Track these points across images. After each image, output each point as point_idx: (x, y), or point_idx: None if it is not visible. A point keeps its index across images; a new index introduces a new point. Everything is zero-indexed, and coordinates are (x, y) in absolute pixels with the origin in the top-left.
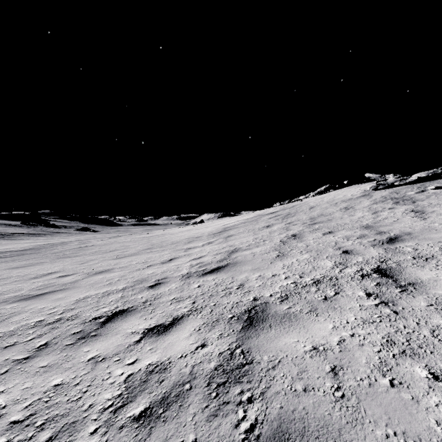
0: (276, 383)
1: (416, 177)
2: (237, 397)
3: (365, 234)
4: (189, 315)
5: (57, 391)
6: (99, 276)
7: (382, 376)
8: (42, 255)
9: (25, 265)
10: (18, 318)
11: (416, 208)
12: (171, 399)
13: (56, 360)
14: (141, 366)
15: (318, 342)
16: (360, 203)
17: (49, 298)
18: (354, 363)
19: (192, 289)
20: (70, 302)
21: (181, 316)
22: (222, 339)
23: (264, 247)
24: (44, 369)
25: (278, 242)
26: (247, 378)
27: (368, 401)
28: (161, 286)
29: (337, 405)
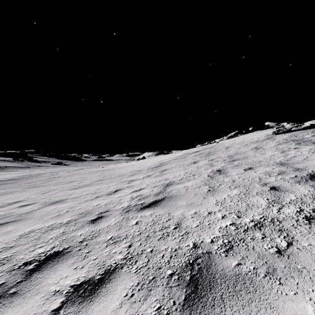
0: None
1: (309, 124)
2: None
3: (284, 170)
4: (123, 266)
5: None
6: (53, 207)
7: None
8: (17, 185)
9: (0, 194)
10: None
11: None
12: None
13: None
14: None
15: None
16: (267, 144)
17: None
18: None
19: (130, 226)
20: (14, 238)
21: (114, 267)
22: None
23: (195, 181)
24: None
25: (206, 176)
26: None
27: None
28: (101, 221)
29: None
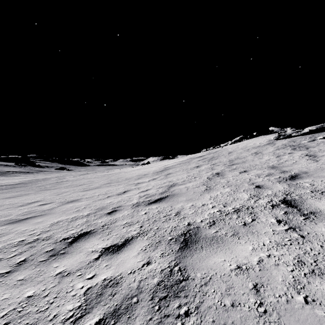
0: (208, 298)
1: (308, 130)
2: (176, 310)
3: (272, 173)
4: (137, 237)
5: (29, 302)
6: (70, 204)
7: (297, 293)
8: (29, 188)
9: (16, 196)
10: (5, 238)
11: (310, 153)
12: (121, 311)
13: (31, 274)
14: (98, 280)
15: (241, 262)
16: (267, 149)
17: (31, 221)
18: (272, 281)
19: (140, 215)
20: (46, 225)
21: (131, 238)
22: (163, 258)
23: (195, 182)
24: (21, 282)
25: (206, 178)
26: (184, 293)
27: (287, 317)
28: (116, 213)
29: (261, 320)
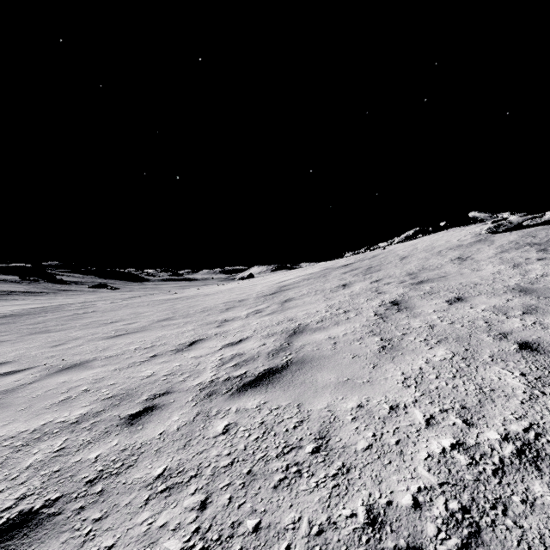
0: None
1: None
2: None
3: (533, 305)
4: None
5: None
6: (61, 378)
7: None
8: (14, 328)
9: None
10: None
11: None
12: None
13: None
14: None
15: None
16: (480, 251)
17: None
18: None
19: (210, 437)
20: None
21: None
22: None
23: (350, 326)
24: None
25: (372, 315)
26: None
27: None
28: (150, 420)
29: None
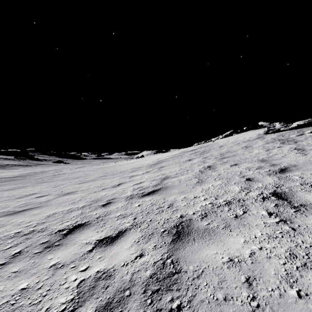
0: (201, 292)
1: (296, 125)
2: (169, 304)
3: (262, 166)
4: (131, 229)
5: (22, 294)
6: (66, 197)
7: (290, 287)
8: (27, 181)
9: (14, 188)
10: (2, 229)
11: (298, 146)
12: (114, 305)
13: (25, 266)
14: (91, 273)
15: (233, 254)
16: (256, 143)
17: (27, 213)
18: (265, 274)
19: (134, 207)
20: (42, 217)
21: (124, 230)
22: (156, 250)
23: (187, 175)
24: (15, 274)
25: (198, 171)
26: (176, 286)
27: (281, 311)
28: (111, 205)
29: None
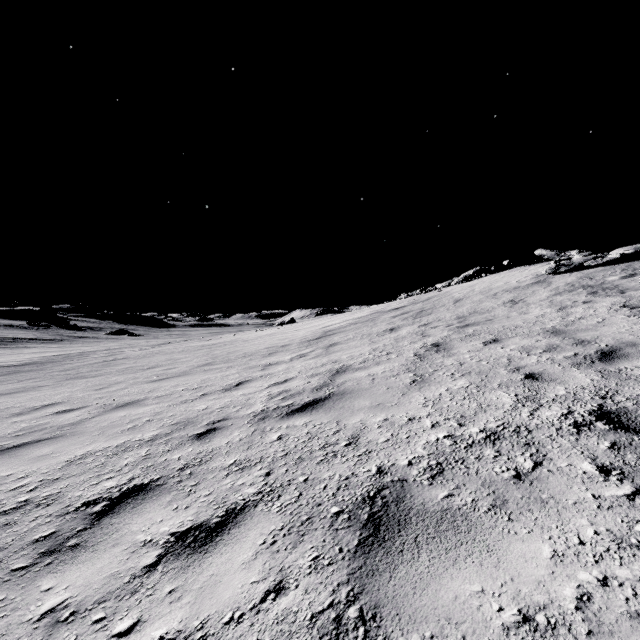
0: None
1: (618, 255)
2: None
3: (556, 344)
4: (257, 503)
5: None
6: (120, 413)
7: None
8: (45, 374)
9: (13, 391)
10: None
11: (630, 301)
12: None
13: None
14: None
15: (529, 599)
16: (534, 294)
17: (26, 454)
18: None
19: (267, 443)
20: (57, 465)
21: (242, 506)
22: (317, 573)
23: (390, 365)
24: None
25: (411, 356)
26: None
27: None
28: (215, 436)
29: None
